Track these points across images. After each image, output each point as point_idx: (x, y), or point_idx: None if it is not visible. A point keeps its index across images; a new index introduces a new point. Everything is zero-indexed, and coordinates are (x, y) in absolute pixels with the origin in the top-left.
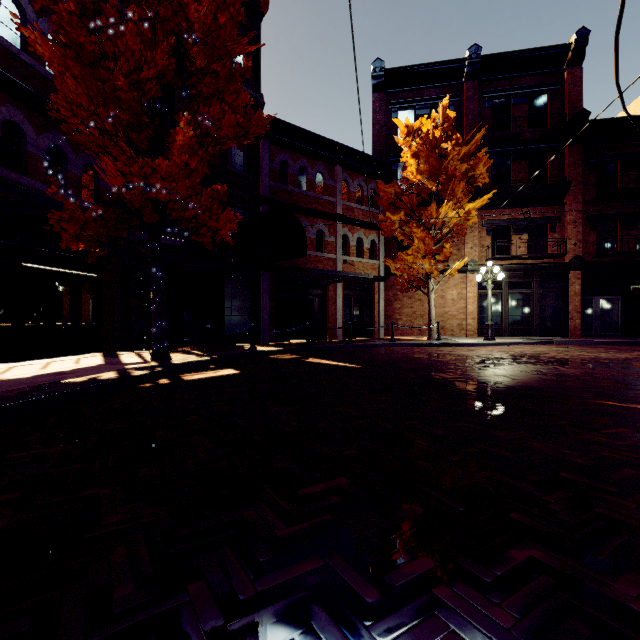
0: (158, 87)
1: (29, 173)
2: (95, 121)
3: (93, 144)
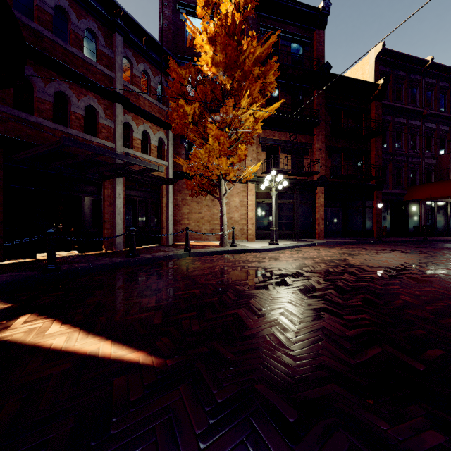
0: None
1: None
2: None
3: None
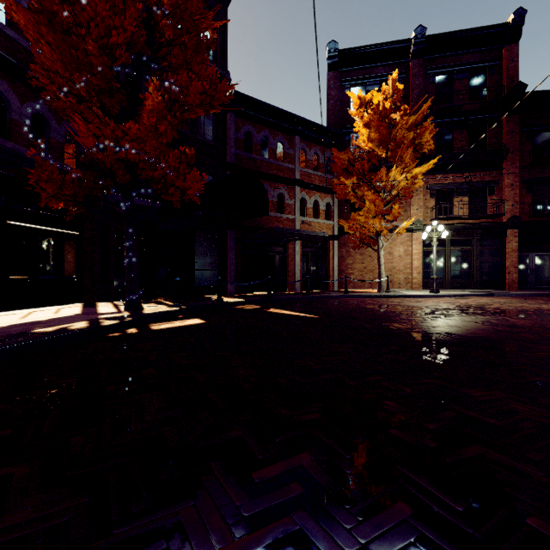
0: (128, 54)
1: (13, 138)
2: (70, 87)
3: (70, 110)
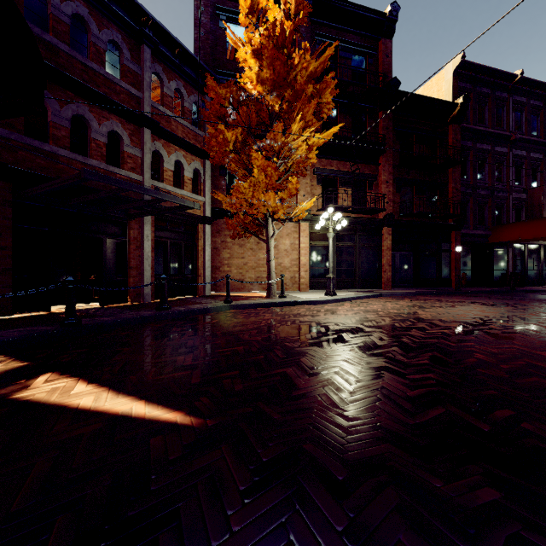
0: None
1: None
2: None
3: None
